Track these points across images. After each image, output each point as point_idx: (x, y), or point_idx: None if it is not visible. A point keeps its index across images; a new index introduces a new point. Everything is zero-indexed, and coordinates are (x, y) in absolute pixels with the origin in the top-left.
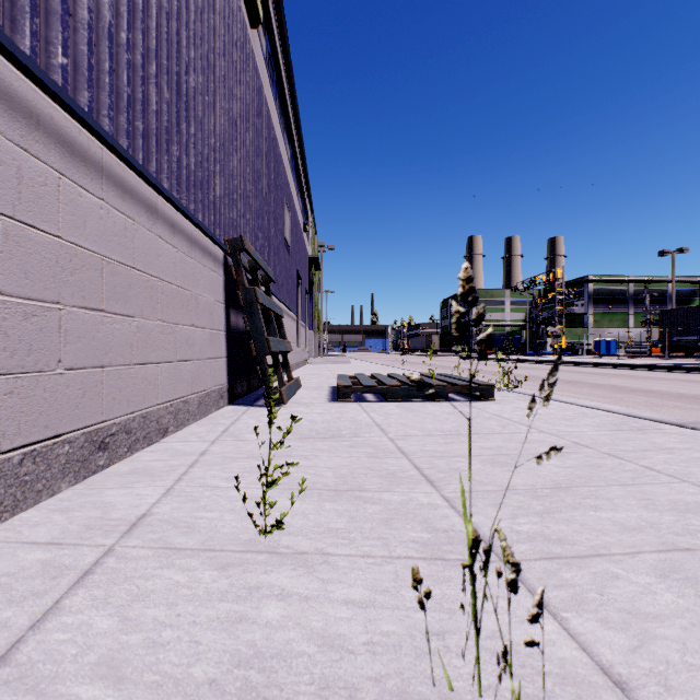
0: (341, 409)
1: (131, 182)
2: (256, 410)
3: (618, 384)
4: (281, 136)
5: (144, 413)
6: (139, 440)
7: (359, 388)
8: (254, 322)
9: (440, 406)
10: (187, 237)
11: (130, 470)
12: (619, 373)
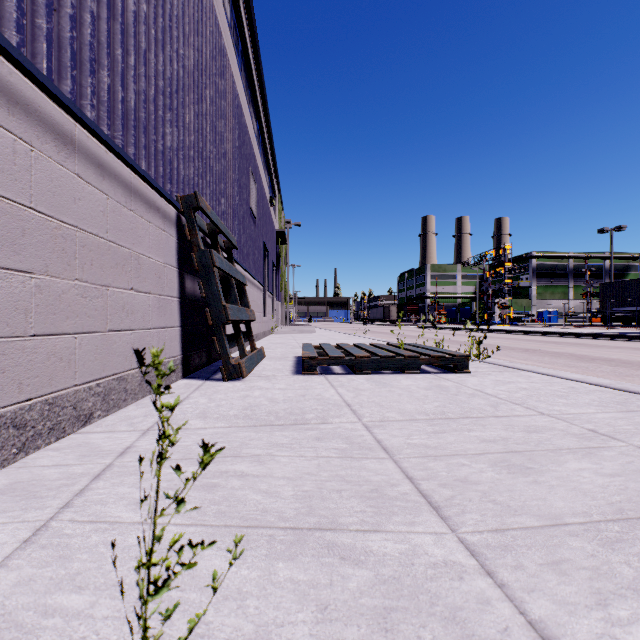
0: (306, 383)
1: (26, 93)
2: (211, 385)
3: (575, 352)
4: (247, 106)
5: (51, 399)
6: (41, 434)
7: (325, 360)
8: (210, 287)
9: (413, 379)
10: (123, 185)
11: (5, 486)
12: (570, 341)
